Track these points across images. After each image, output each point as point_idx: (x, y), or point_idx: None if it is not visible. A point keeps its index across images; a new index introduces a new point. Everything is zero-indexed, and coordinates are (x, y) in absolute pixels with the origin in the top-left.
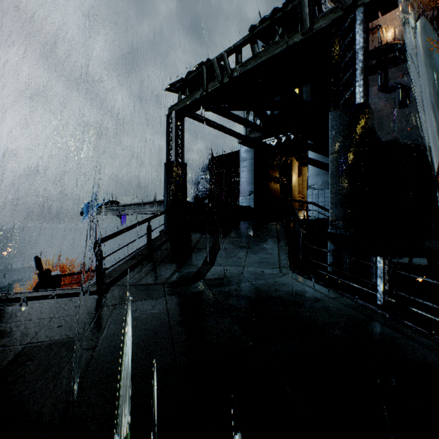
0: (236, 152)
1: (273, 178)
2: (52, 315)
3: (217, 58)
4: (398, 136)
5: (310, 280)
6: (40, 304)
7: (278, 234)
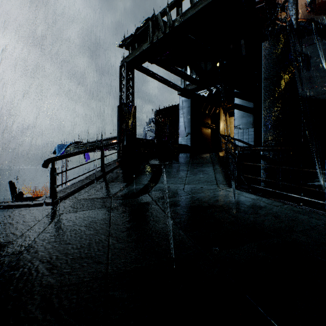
0: (176, 105)
1: (205, 124)
2: None
3: (160, 13)
4: None
5: (248, 193)
6: None
7: (212, 160)
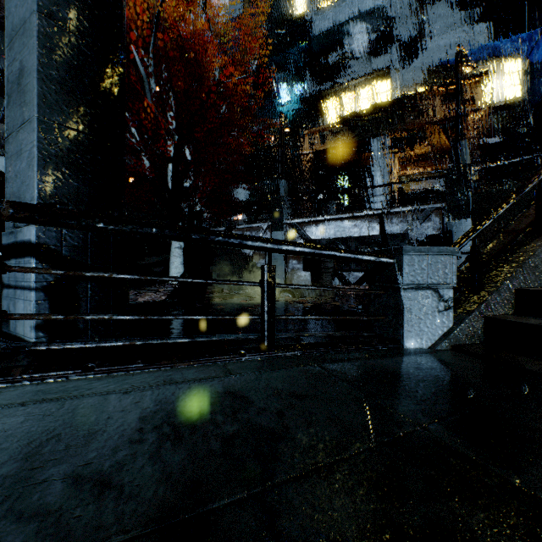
0: None
1: None
2: None
3: None
4: None
5: (90, 377)
6: None
7: None
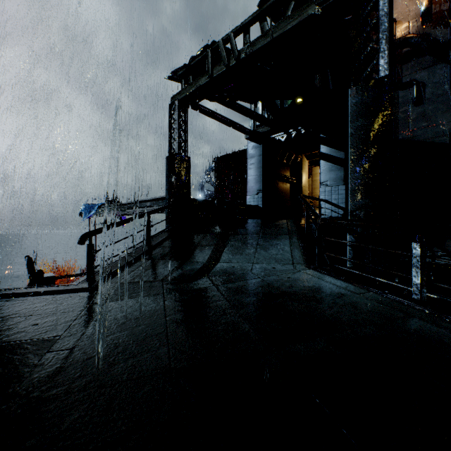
0: (243, 151)
1: (282, 177)
2: (29, 313)
3: (222, 40)
4: (412, 134)
5: (329, 276)
6: (18, 302)
7: (289, 230)
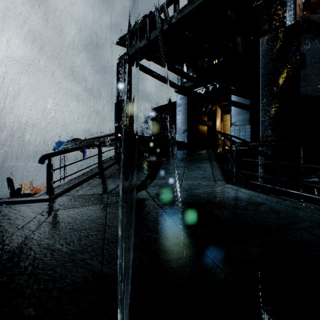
0: (173, 103)
1: (202, 121)
2: None
3: (158, 10)
4: None
5: (246, 189)
6: None
7: (209, 157)
